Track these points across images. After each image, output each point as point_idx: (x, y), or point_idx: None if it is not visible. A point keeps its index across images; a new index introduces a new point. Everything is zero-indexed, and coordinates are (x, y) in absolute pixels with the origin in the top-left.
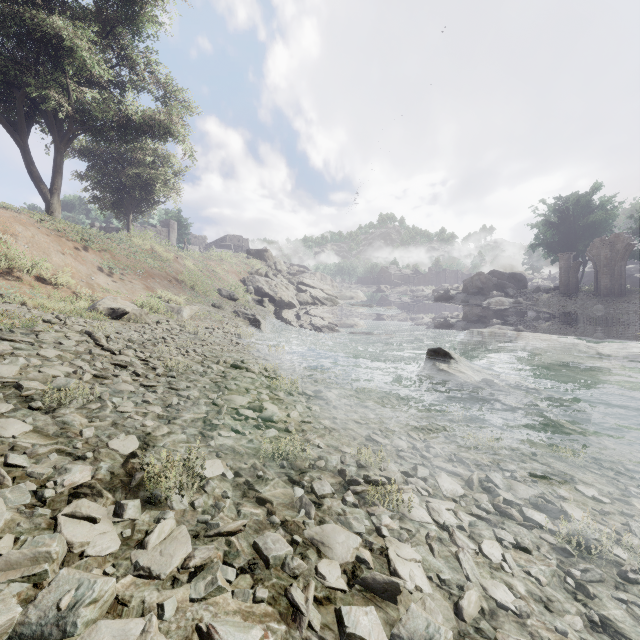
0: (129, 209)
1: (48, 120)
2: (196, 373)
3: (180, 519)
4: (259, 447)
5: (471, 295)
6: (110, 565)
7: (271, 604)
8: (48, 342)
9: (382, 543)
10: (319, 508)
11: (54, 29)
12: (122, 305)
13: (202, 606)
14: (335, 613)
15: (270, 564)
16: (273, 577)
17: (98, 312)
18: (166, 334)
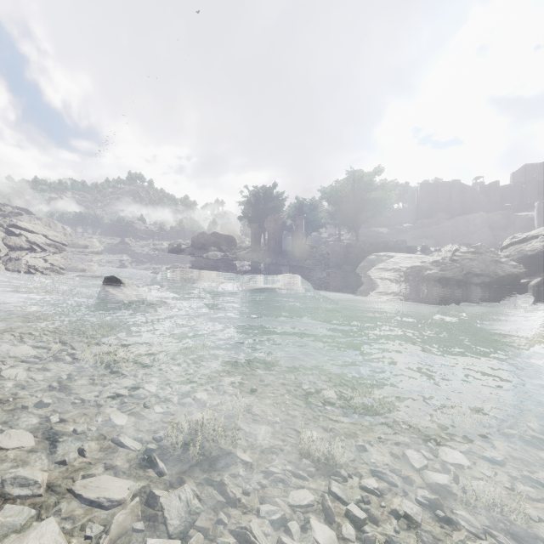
0: None
1: None
2: None
3: None
4: None
5: (197, 249)
6: None
7: None
8: None
9: None
10: None
11: None
12: None
13: None
14: None
15: None
16: None
17: None
18: None
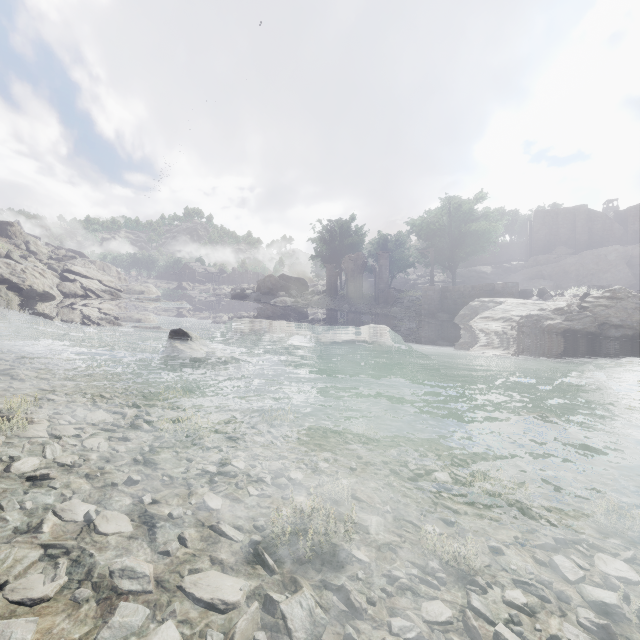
0: None
1: None
2: None
3: None
4: None
5: (263, 294)
6: None
7: None
8: None
9: None
10: None
11: None
12: None
13: None
14: None
15: None
16: None
17: None
18: None
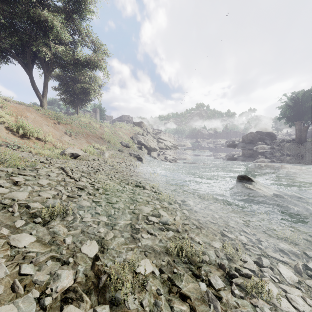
0: (78, 103)
1: (41, 62)
2: (119, 191)
3: None
4: (166, 245)
5: (246, 144)
6: None
7: None
8: (43, 175)
9: None
10: (220, 301)
11: (44, 17)
12: (77, 151)
13: None
14: None
15: None
16: None
17: (66, 155)
18: (99, 166)
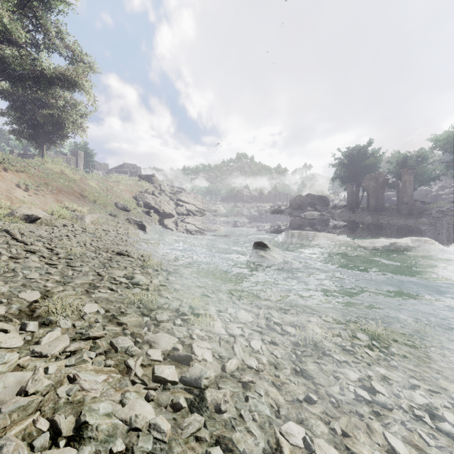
0: (43, 141)
1: None
2: (89, 257)
3: (65, 332)
4: (126, 298)
5: (294, 210)
6: (16, 352)
7: (115, 367)
8: None
9: (191, 342)
10: (157, 327)
11: None
12: (35, 212)
13: (72, 368)
14: (152, 370)
15: (118, 351)
16: (119, 356)
17: (15, 217)
18: (70, 233)
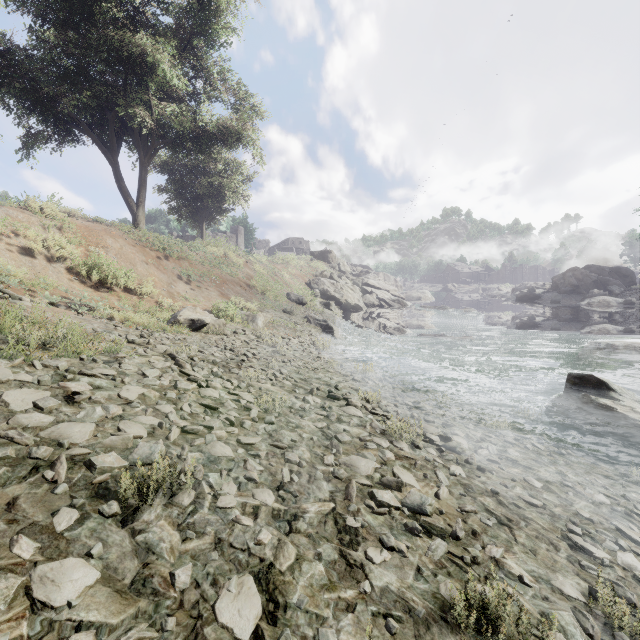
0: (203, 217)
1: (134, 137)
2: (294, 412)
3: None
4: (437, 590)
5: (563, 294)
6: None
7: None
8: (131, 373)
9: None
10: None
11: (139, 47)
12: (201, 315)
13: None
14: None
15: None
16: None
17: (179, 325)
18: (246, 348)
